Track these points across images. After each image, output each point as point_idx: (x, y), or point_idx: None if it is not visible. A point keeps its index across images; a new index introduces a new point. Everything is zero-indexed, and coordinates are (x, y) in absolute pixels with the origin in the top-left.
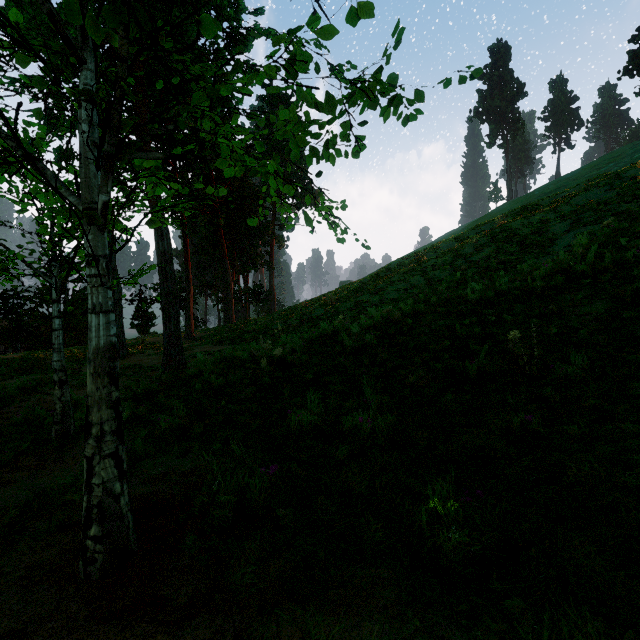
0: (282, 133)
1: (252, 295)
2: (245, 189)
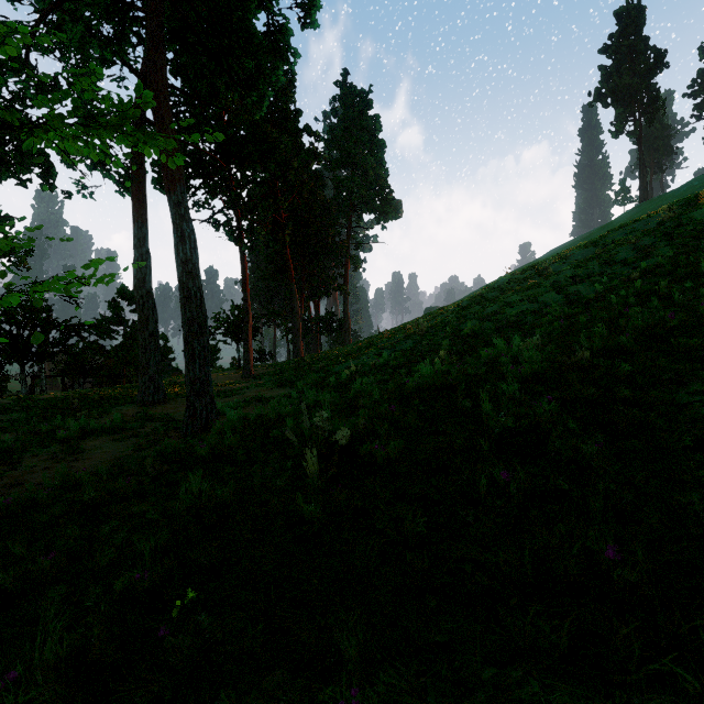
0: None
1: (323, 324)
2: (315, 202)
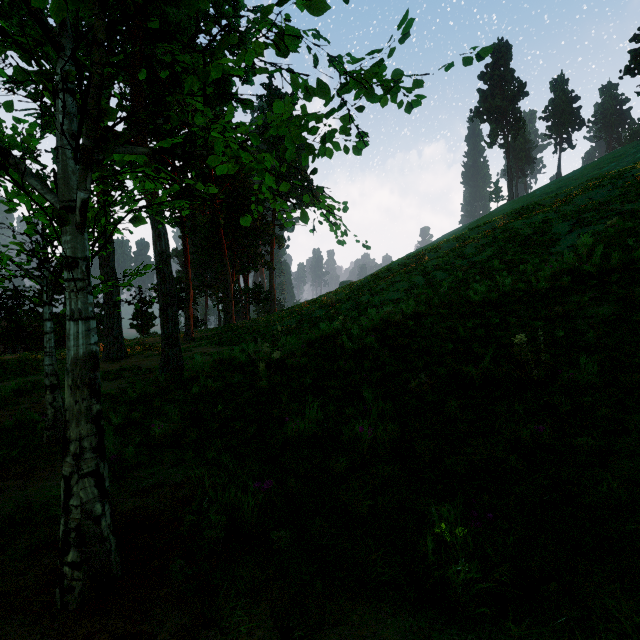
0: (278, 128)
1: (252, 295)
2: (245, 189)
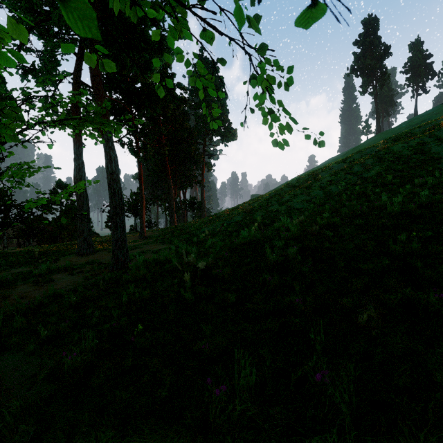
0: None
1: (188, 205)
2: (184, 129)
